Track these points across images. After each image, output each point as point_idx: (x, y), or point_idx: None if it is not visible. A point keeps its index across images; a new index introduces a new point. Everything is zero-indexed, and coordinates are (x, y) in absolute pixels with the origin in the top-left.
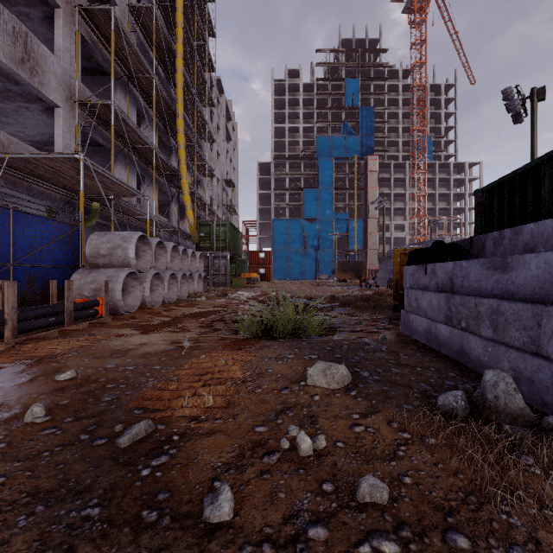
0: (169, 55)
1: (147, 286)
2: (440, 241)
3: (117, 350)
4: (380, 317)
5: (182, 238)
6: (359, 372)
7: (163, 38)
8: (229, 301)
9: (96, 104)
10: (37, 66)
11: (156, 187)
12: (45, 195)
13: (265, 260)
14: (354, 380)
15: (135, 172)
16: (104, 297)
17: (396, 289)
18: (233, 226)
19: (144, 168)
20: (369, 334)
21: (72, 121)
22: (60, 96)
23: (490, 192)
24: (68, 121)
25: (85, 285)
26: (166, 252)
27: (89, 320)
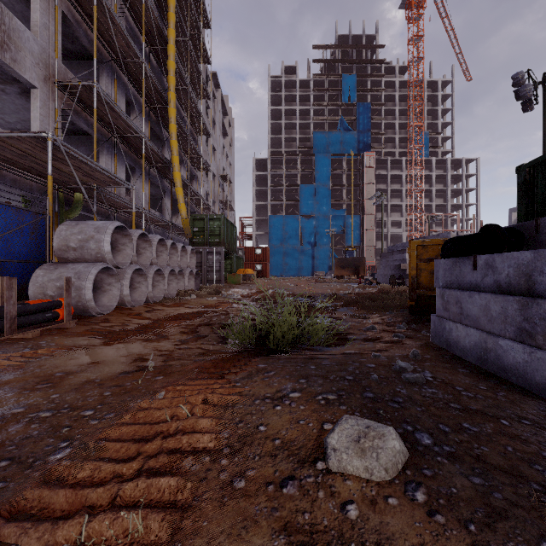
0: (161, 42)
1: (126, 283)
2: (494, 224)
3: (51, 375)
4: (394, 320)
5: (175, 232)
6: (413, 435)
7: (154, 23)
8: (221, 300)
9: (77, 86)
10: (9, 40)
11: (148, 180)
12: (18, 183)
13: (262, 256)
14: (411, 456)
15: (124, 163)
16: (65, 298)
17: (412, 288)
18: (228, 221)
19: (134, 159)
20: (390, 346)
21: (51, 104)
22: (36, 76)
23: (542, 166)
24: (47, 104)
25: (49, 283)
26: (151, 246)
27: (42, 327)
